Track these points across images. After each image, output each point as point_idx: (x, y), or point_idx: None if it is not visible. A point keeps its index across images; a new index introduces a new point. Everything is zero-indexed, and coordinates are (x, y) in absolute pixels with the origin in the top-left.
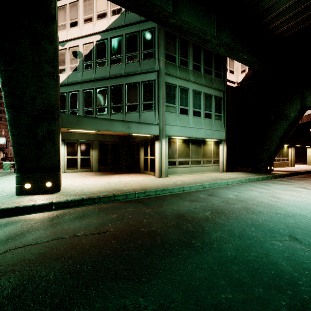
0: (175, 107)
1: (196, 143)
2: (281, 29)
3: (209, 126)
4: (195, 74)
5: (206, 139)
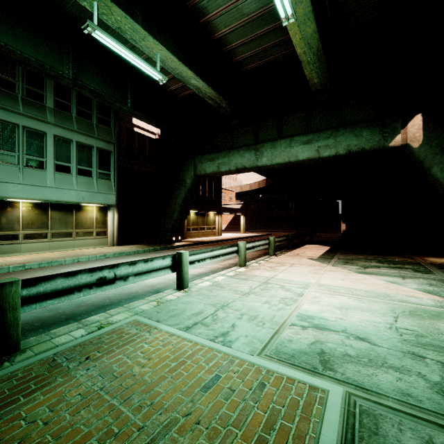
0: (16, 156)
1: (63, 209)
2: (172, 87)
3: (86, 187)
4: (59, 115)
5: (81, 204)
